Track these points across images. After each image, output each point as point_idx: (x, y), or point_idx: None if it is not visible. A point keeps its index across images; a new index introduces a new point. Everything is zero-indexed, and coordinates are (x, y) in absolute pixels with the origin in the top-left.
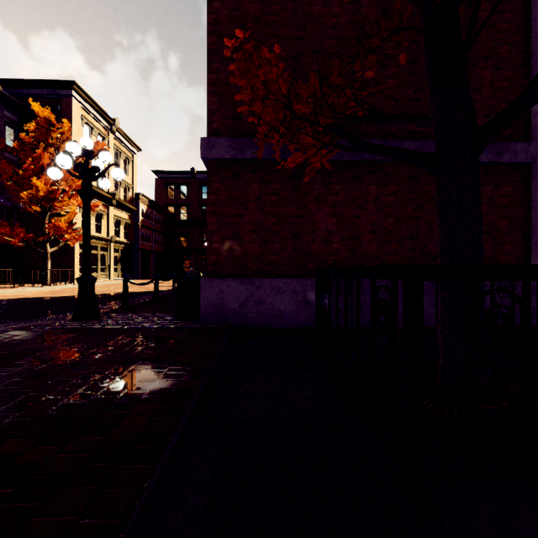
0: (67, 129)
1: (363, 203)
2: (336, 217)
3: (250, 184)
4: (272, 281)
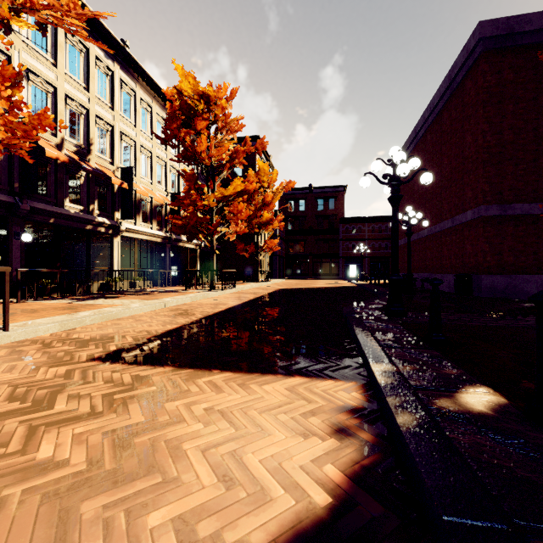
0: (275, 175)
1: None
2: None
3: (507, 227)
4: (522, 276)
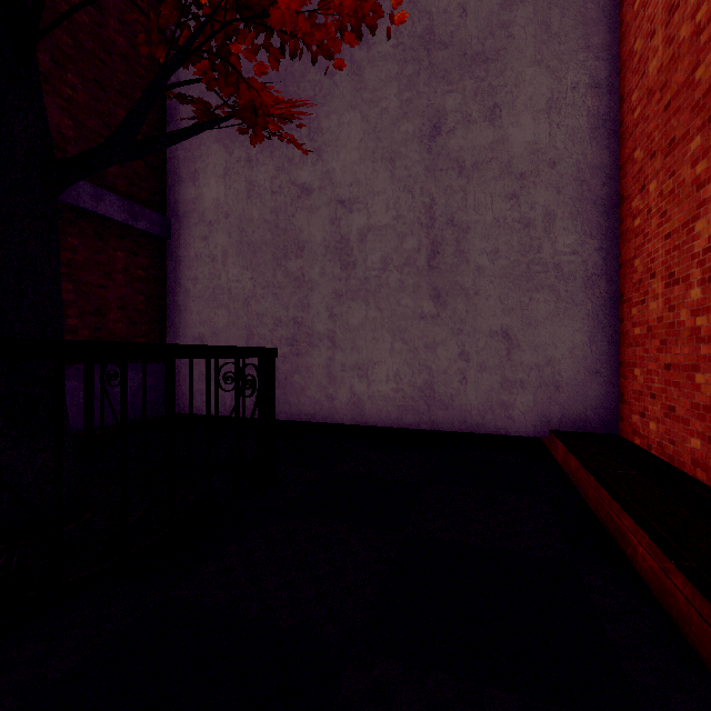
0: None
1: None
2: None
3: None
4: None
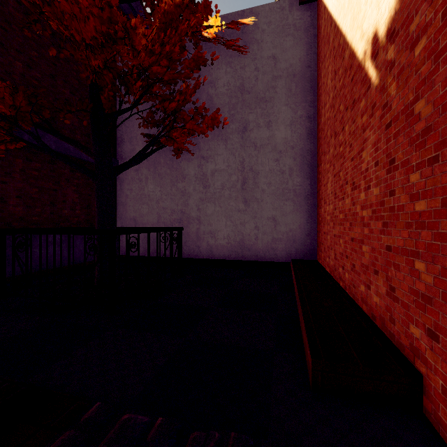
0: None
1: (10, 172)
2: None
3: None
4: None
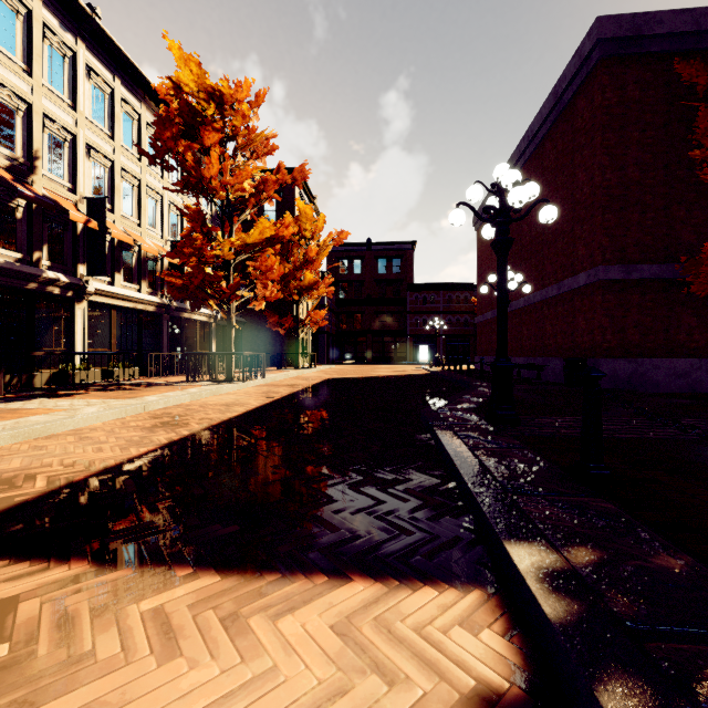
0: (322, 222)
1: None
2: (696, 316)
3: (632, 295)
4: (651, 361)
